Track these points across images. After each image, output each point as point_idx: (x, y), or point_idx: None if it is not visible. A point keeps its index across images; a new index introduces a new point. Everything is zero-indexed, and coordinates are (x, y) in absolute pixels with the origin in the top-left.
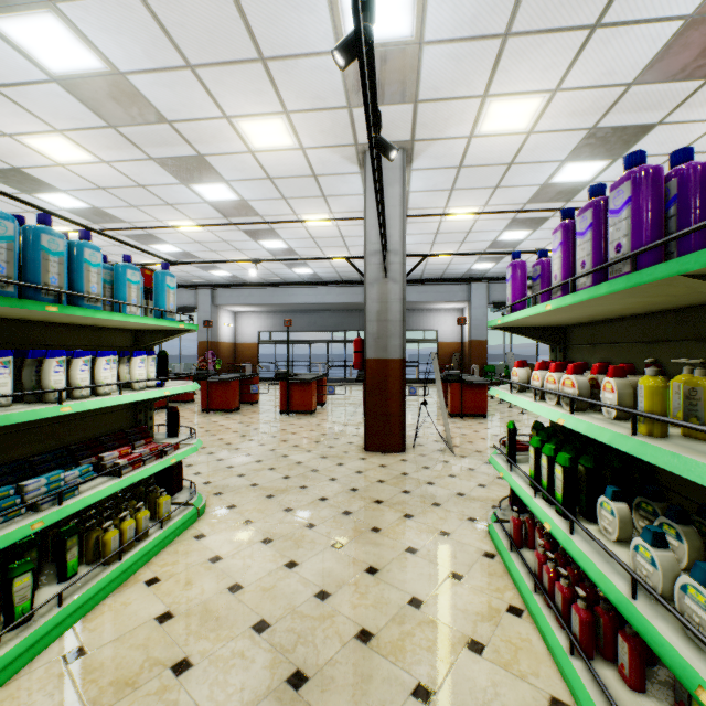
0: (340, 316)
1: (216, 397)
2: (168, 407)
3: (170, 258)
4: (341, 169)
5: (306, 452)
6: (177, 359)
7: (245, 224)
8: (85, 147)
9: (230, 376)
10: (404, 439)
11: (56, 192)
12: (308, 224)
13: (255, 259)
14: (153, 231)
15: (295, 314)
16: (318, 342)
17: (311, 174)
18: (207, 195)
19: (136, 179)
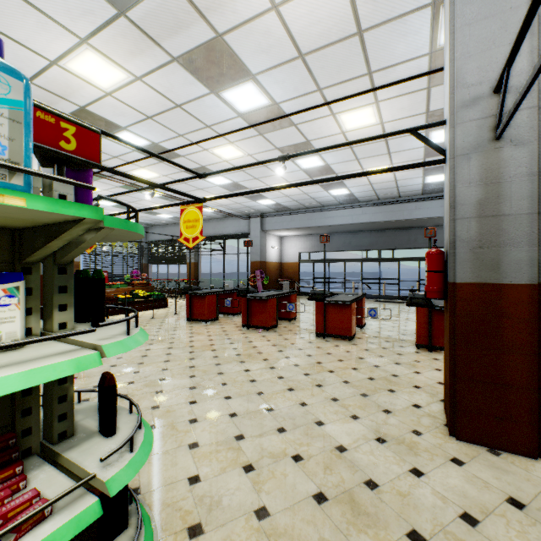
0: (374, 235)
1: (255, 314)
2: (218, 319)
3: (224, 191)
4: (401, 4)
5: (349, 420)
6: (243, 275)
7: (273, 120)
8: (114, 60)
9: (267, 294)
10: (537, 432)
11: (121, 131)
12: (346, 127)
13: (282, 156)
14: (204, 162)
15: (330, 236)
16: (352, 261)
17: (355, 32)
18: (238, 105)
19: (170, 97)
